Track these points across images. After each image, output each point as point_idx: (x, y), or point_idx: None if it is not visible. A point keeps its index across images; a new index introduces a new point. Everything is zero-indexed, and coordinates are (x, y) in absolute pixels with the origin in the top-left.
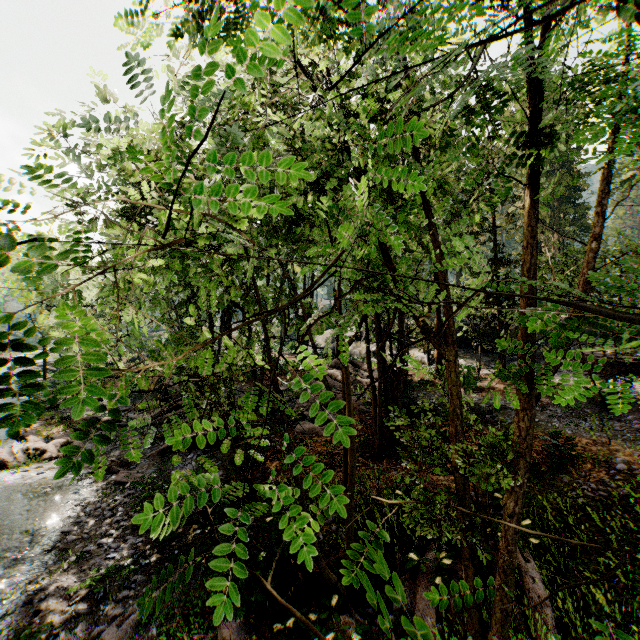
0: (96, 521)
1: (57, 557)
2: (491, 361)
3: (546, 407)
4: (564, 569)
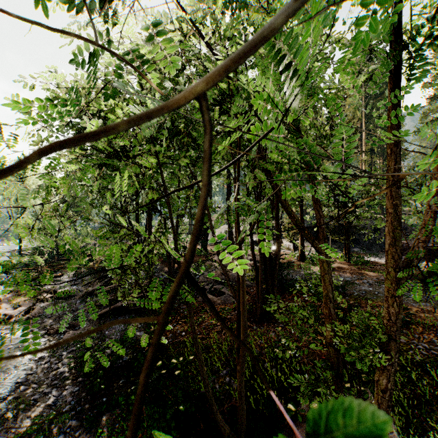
0: (45, 373)
1: (10, 404)
2: (337, 248)
3: (382, 282)
4: (411, 417)
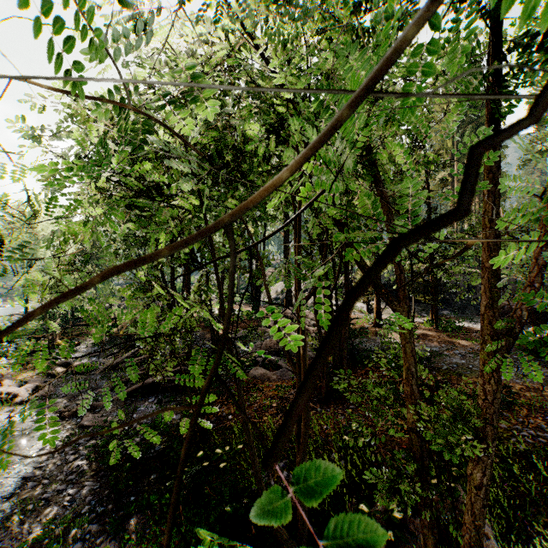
0: (58, 466)
1: (16, 505)
2: (422, 310)
3: (477, 353)
4: (513, 521)
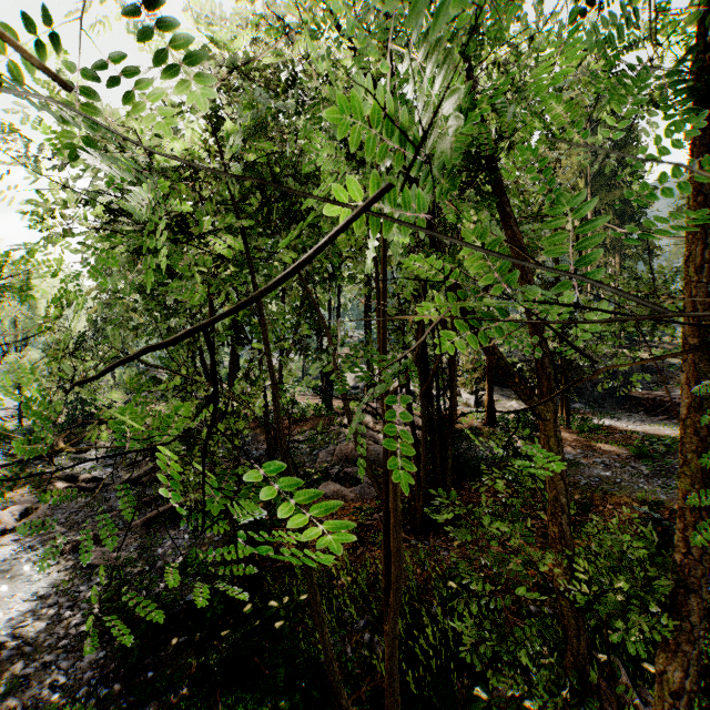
0: (48, 625)
1: None
2: None
3: (626, 462)
4: None
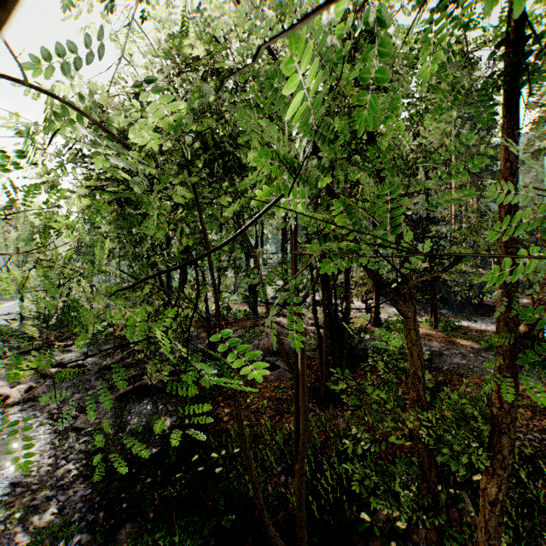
0: (48, 470)
1: (3, 512)
2: (421, 309)
3: (478, 353)
4: (521, 530)
